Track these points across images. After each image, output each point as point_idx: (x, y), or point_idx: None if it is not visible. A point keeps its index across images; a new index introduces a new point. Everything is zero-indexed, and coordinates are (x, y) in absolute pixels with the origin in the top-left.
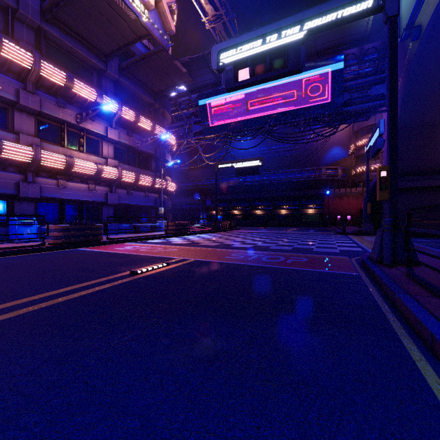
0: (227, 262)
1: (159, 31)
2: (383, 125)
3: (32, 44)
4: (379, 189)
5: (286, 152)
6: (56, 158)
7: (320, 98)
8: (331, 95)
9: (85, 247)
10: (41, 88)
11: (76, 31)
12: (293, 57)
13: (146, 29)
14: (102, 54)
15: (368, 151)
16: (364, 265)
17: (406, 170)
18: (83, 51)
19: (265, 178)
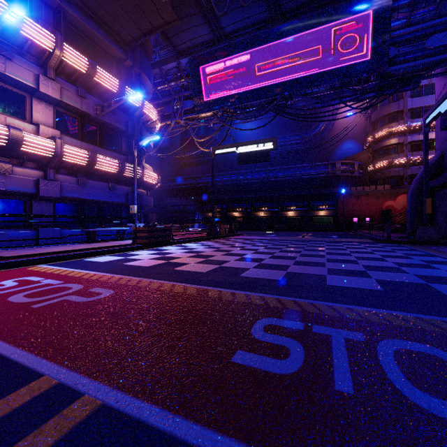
0: None
1: None
2: None
3: None
4: None
5: (293, 146)
6: None
7: (355, 55)
8: (372, 50)
9: None
10: None
11: None
12: None
13: None
14: None
15: (427, 125)
16: None
17: None
18: None
19: (270, 175)
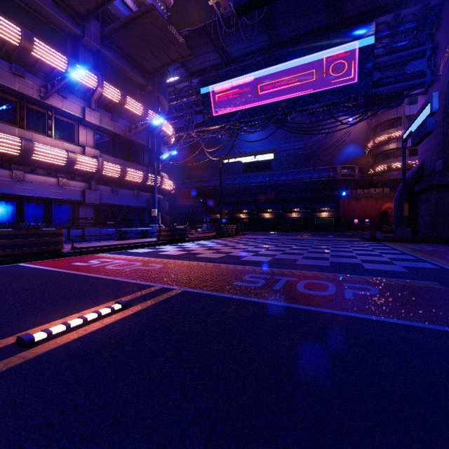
0: (238, 297)
1: None
2: (437, 100)
3: None
4: None
5: (297, 151)
6: (5, 140)
7: (344, 78)
8: (358, 74)
9: (33, 261)
10: None
11: None
12: None
13: None
14: (77, 15)
15: (404, 140)
16: None
17: None
18: (50, 7)
19: (274, 178)
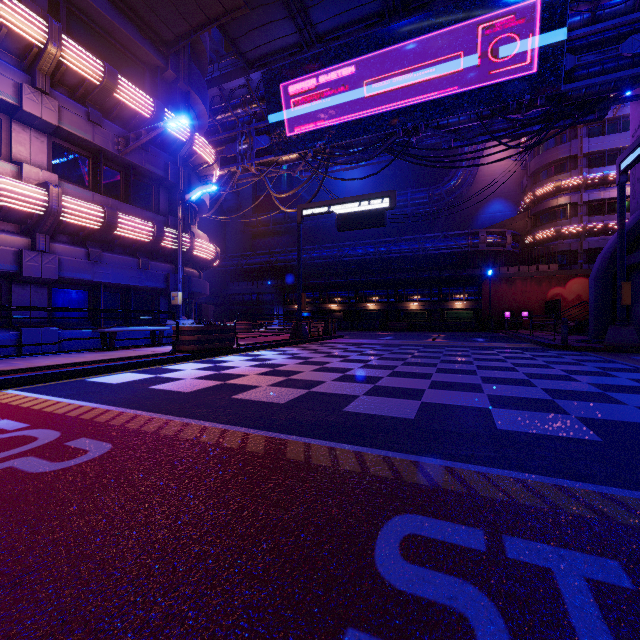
0: None
1: None
2: None
3: None
4: None
5: (417, 207)
6: None
7: (513, 66)
8: (539, 59)
9: None
10: None
11: None
12: None
13: None
14: None
15: (623, 171)
16: None
17: None
18: None
19: (383, 249)
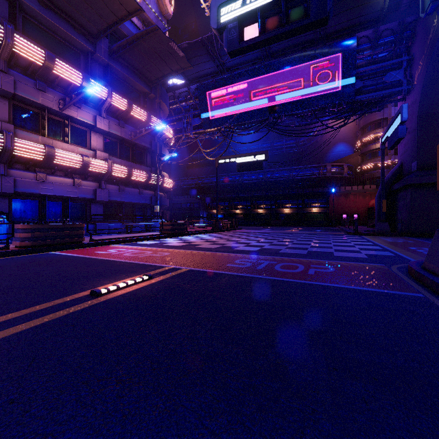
0: (230, 273)
1: (154, 13)
2: (406, 110)
3: (6, 17)
4: None
5: (289, 149)
6: (32, 147)
7: (329, 86)
8: (342, 83)
9: (61, 250)
10: (16, 67)
11: (58, 6)
12: (317, 2)
13: (137, 3)
14: (90, 34)
15: (383, 143)
16: (420, 280)
17: (427, 163)
18: (67, 29)
19: (268, 176)
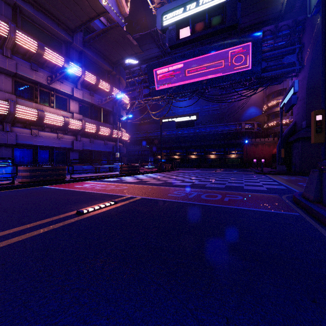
0: (170, 200)
1: (116, 13)
2: (297, 85)
3: (10, 18)
4: (315, 132)
5: (214, 111)
6: (28, 111)
7: (242, 66)
8: (252, 64)
9: (50, 185)
10: (17, 54)
11: (47, 9)
12: (230, 13)
13: (103, 7)
14: (69, 29)
15: (281, 108)
16: (299, 204)
17: None
18: (53, 26)
19: (198, 131)
